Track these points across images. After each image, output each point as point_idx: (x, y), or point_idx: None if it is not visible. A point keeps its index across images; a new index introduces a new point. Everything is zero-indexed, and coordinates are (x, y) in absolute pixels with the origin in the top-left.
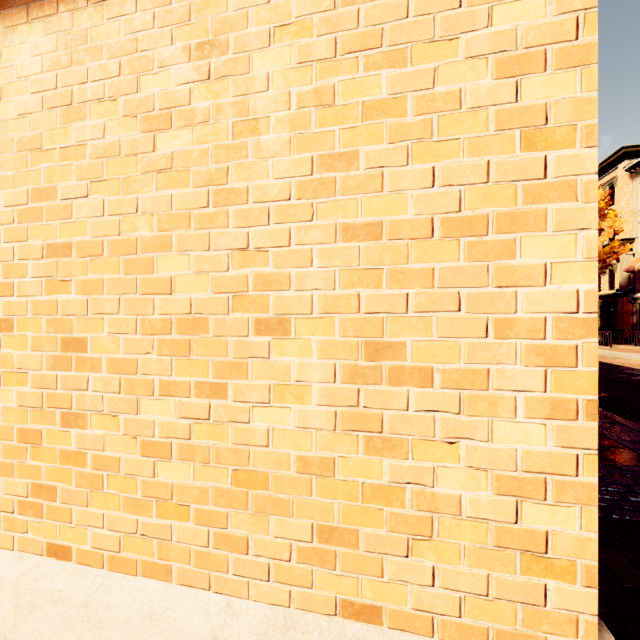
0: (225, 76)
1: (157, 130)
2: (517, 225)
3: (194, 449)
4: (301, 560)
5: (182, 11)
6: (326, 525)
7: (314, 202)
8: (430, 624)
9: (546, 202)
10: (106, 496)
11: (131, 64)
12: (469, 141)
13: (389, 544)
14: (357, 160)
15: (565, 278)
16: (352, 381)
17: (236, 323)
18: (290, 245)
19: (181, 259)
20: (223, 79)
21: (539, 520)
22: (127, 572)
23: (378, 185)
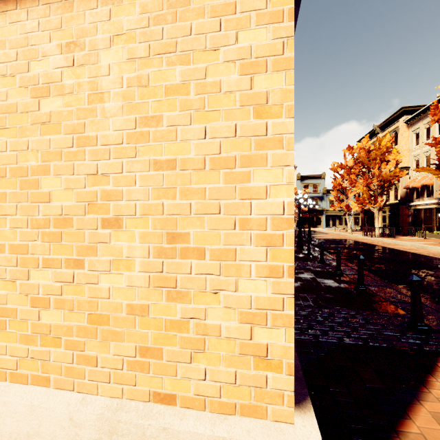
0: (83, 64)
1: (41, 97)
2: (251, 162)
3: (64, 301)
4: (129, 368)
5: (56, 21)
6: (144, 346)
7: (137, 146)
8: (203, 403)
9: (267, 149)
10: (8, 334)
11: (24, 53)
12: (225, 112)
13: (180, 356)
14: (162, 121)
15: (277, 194)
16: (159, 257)
17: (90, 221)
18: (122, 172)
19: (56, 180)
20: (82, 66)
21: (263, 337)
22: (22, 382)
23: (174, 136)
